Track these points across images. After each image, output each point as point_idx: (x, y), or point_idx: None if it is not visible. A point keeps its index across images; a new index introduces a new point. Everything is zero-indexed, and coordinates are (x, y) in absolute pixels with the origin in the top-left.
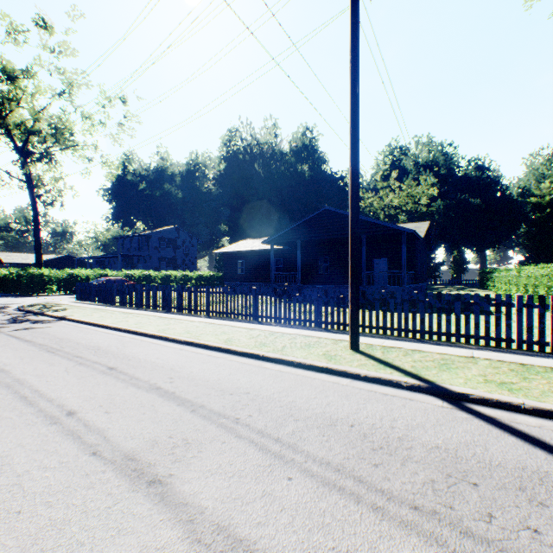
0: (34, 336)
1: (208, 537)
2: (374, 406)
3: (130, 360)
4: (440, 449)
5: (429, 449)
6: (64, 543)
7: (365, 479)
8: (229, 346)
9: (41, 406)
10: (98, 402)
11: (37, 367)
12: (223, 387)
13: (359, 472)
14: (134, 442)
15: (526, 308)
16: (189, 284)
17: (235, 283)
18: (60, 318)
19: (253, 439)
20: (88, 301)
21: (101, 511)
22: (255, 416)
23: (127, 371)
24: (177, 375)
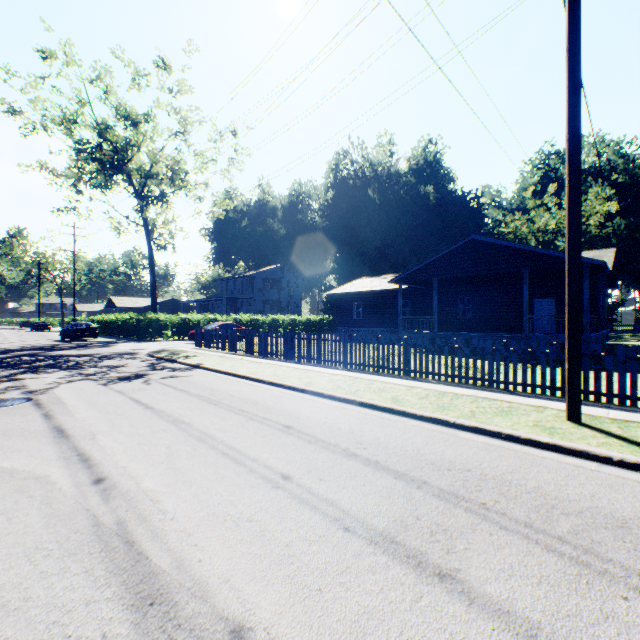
0: (184, 385)
1: None
2: None
3: (299, 418)
4: None
5: None
6: (398, 639)
7: None
8: (403, 408)
9: (250, 466)
10: (304, 466)
11: (213, 420)
12: (432, 460)
13: None
14: (381, 521)
15: None
16: (297, 330)
17: (351, 329)
18: (193, 366)
19: (526, 534)
20: (208, 348)
21: (409, 604)
22: (503, 502)
23: (306, 432)
24: (365, 440)
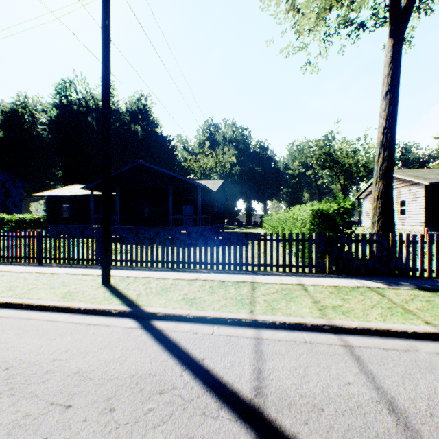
0: None
1: None
2: (62, 340)
3: None
4: (77, 374)
5: (65, 377)
6: None
7: None
8: None
9: None
10: None
11: None
12: None
13: None
14: None
15: (239, 241)
16: (6, 227)
17: (60, 226)
18: None
19: None
20: None
21: None
22: None
23: None
24: None
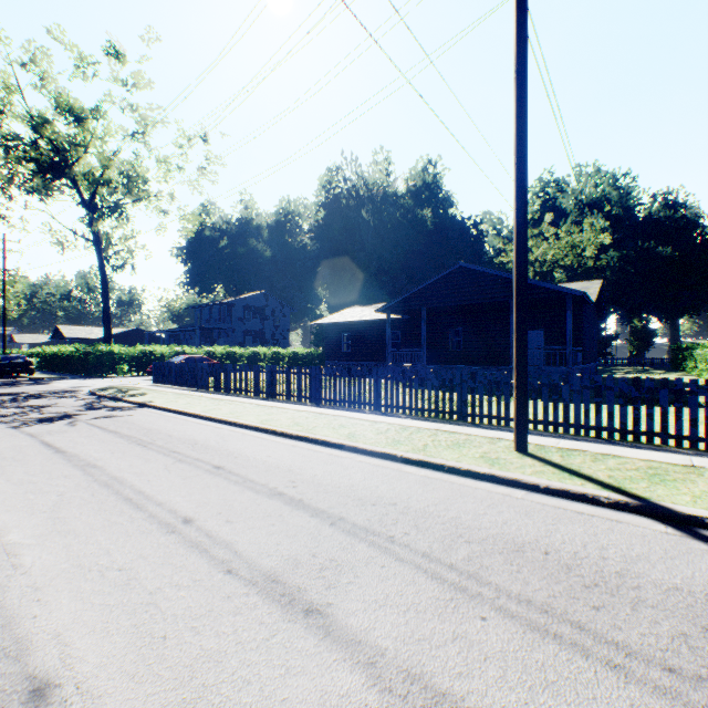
0: (117, 426)
1: (400, 686)
2: (569, 528)
3: (236, 458)
4: (681, 592)
5: (666, 591)
6: (227, 679)
7: (586, 626)
8: (355, 444)
9: (151, 511)
10: (215, 508)
11: (132, 463)
12: (361, 495)
13: (576, 615)
14: (272, 560)
15: None
16: (281, 364)
17: (339, 363)
18: (140, 404)
19: (419, 564)
20: (167, 385)
21: (258, 643)
22: (413, 534)
23: (237, 472)
24: (299, 478)
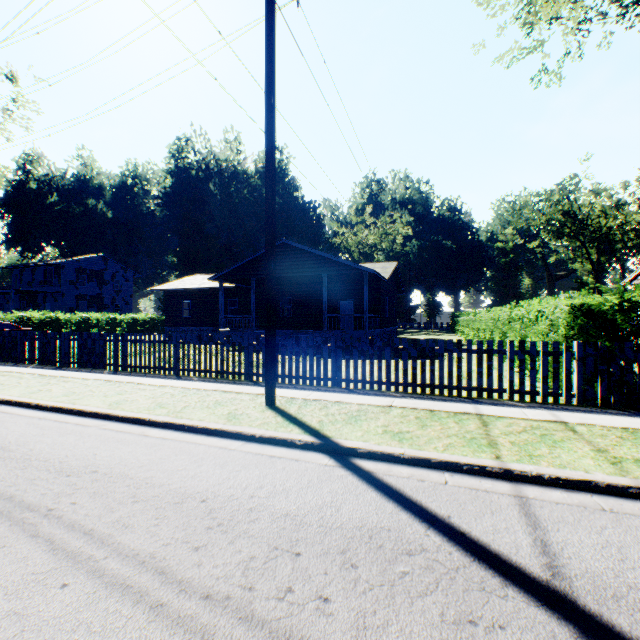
0: None
1: None
2: (249, 472)
3: None
4: (288, 517)
5: (276, 518)
6: None
7: (169, 570)
8: (110, 411)
9: None
10: None
11: None
12: (63, 467)
13: (169, 560)
14: None
15: (447, 352)
16: (119, 330)
17: (179, 329)
18: None
19: (52, 536)
20: None
21: None
22: (80, 502)
23: None
24: (4, 456)
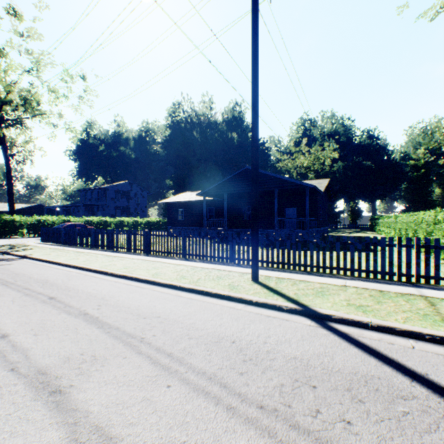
0: None
1: (85, 436)
2: (256, 326)
3: (69, 291)
4: (296, 359)
5: (288, 360)
6: None
7: (229, 385)
8: (154, 279)
9: None
10: (31, 326)
11: None
12: (139, 312)
13: (227, 379)
14: (49, 359)
15: (388, 247)
16: (139, 228)
17: (176, 228)
18: (22, 256)
19: (150, 354)
20: (51, 243)
21: (2, 417)
22: (158, 335)
23: (64, 301)
24: (105, 303)
